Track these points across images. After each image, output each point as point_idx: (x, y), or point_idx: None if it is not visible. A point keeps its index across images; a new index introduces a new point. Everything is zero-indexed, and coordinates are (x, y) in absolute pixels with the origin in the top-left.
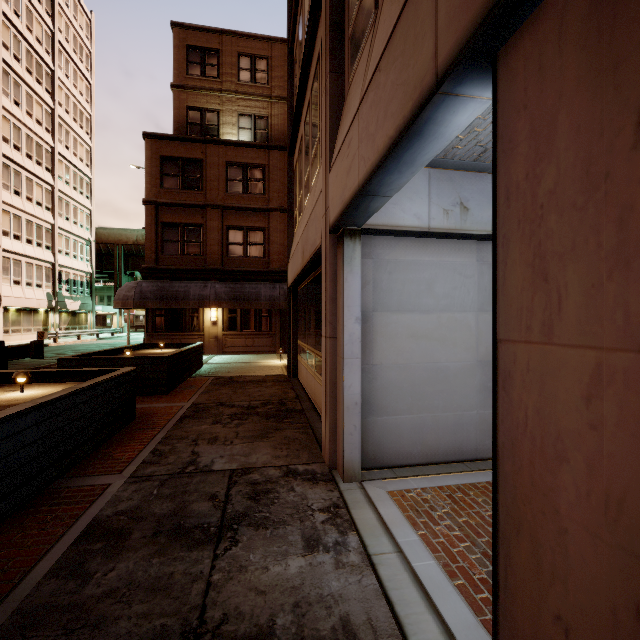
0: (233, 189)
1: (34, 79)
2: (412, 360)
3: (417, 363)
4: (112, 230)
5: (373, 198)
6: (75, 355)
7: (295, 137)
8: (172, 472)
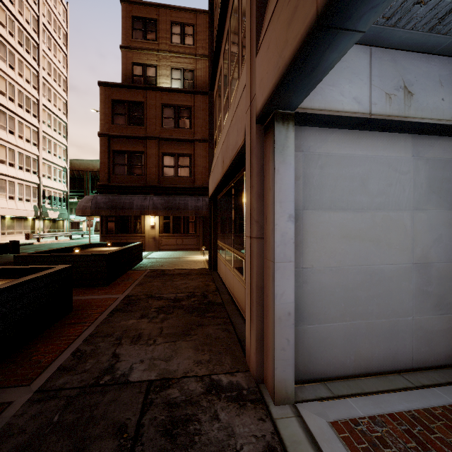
0: (167, 125)
1: (24, 50)
2: (345, 262)
3: (350, 266)
4: (82, 161)
5: (334, 37)
6: (31, 252)
7: (215, 72)
8: (85, 384)
